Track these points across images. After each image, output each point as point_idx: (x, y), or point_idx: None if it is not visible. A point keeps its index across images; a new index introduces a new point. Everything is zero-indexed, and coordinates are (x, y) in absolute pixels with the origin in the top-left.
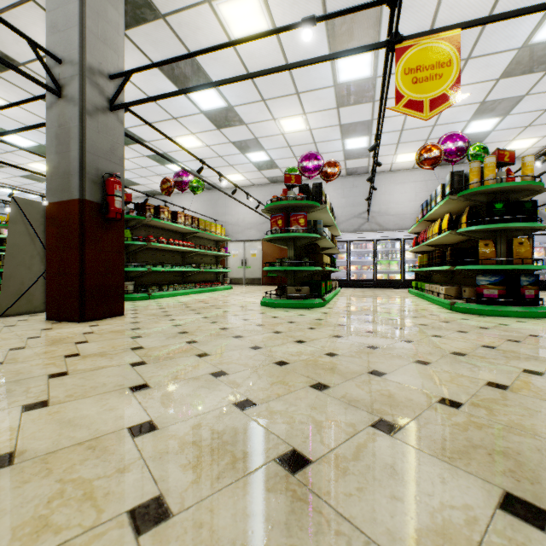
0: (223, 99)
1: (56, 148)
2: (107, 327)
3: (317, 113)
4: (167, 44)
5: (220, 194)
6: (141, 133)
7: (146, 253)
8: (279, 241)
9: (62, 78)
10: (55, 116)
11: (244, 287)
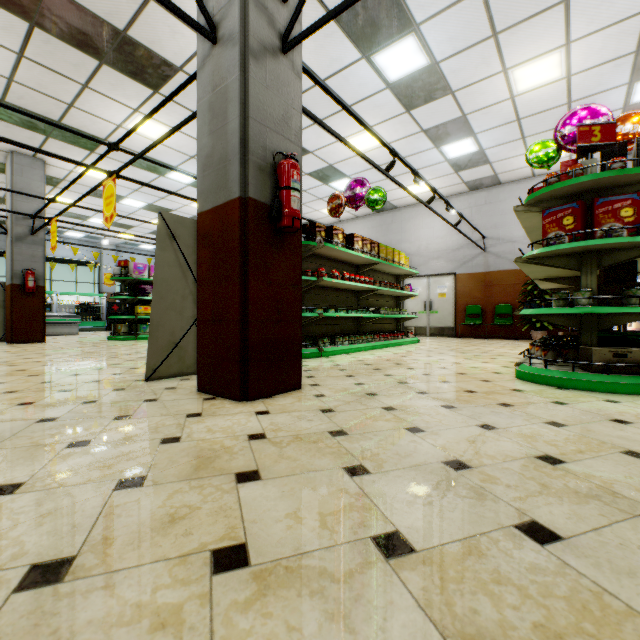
0: (424, 52)
1: (209, 126)
2: (283, 419)
3: (595, 34)
4: None
5: (394, 215)
6: (304, 141)
7: (313, 293)
8: (558, 258)
9: (217, 13)
10: (207, 77)
11: (431, 339)
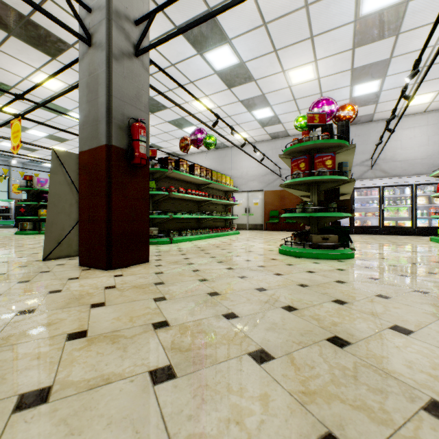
0: (235, 55)
1: (87, 97)
2: (130, 278)
3: (329, 57)
4: (187, 1)
5: (226, 151)
6: (163, 100)
7: (168, 202)
8: (299, 185)
9: (92, 27)
10: (85, 66)
11: (248, 232)
